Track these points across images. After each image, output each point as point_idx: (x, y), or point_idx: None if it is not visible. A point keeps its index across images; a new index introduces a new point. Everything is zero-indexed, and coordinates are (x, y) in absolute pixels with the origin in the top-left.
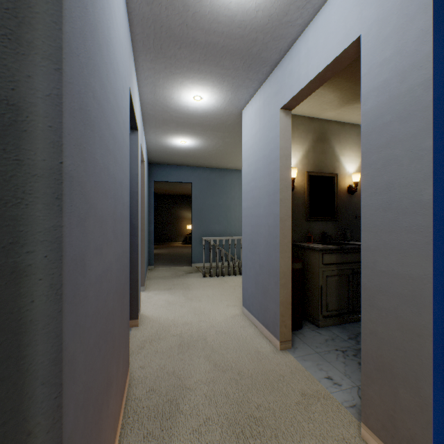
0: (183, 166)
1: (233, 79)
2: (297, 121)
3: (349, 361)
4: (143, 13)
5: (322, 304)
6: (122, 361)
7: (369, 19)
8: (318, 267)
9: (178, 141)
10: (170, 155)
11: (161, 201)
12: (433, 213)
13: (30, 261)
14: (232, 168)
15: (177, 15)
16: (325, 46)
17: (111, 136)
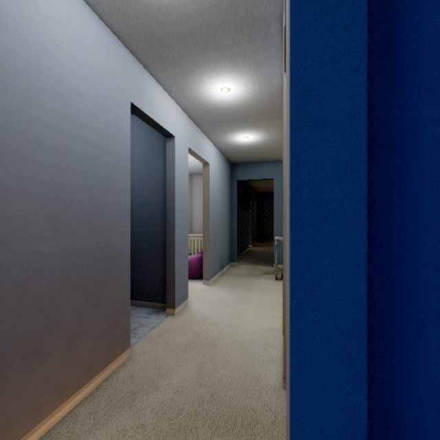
0: (264, 163)
1: (244, 56)
2: None
3: None
4: (126, 32)
5: None
6: (93, 339)
7: None
8: None
9: (241, 138)
10: (243, 153)
11: (264, 199)
12: (292, 202)
13: None
14: None
15: (148, 18)
16: None
17: (43, 150)
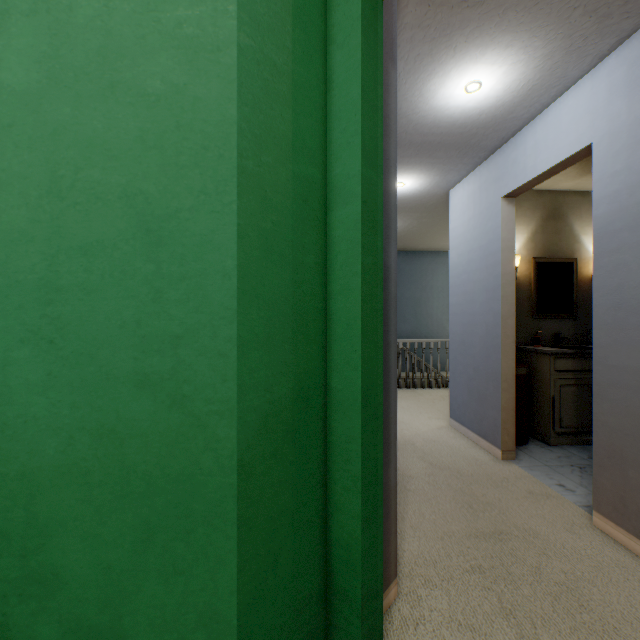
0: None
1: (444, 165)
2: (519, 197)
3: (586, 475)
4: None
5: (554, 418)
6: None
7: (600, 130)
8: (549, 374)
9: None
10: None
11: None
12: None
13: (390, 339)
14: (422, 250)
15: (399, 128)
16: (555, 144)
17: None
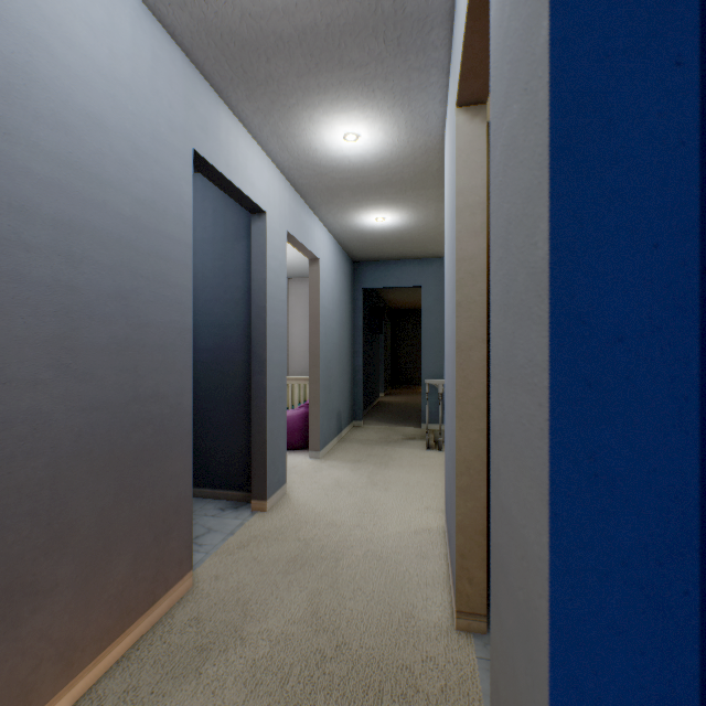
0: (407, 260)
1: (386, 81)
2: None
3: None
4: (186, 27)
5: None
6: (129, 560)
7: None
8: None
9: (372, 220)
10: (375, 244)
11: (404, 320)
12: (553, 311)
13: None
14: None
15: (227, 5)
16: None
17: (38, 224)
